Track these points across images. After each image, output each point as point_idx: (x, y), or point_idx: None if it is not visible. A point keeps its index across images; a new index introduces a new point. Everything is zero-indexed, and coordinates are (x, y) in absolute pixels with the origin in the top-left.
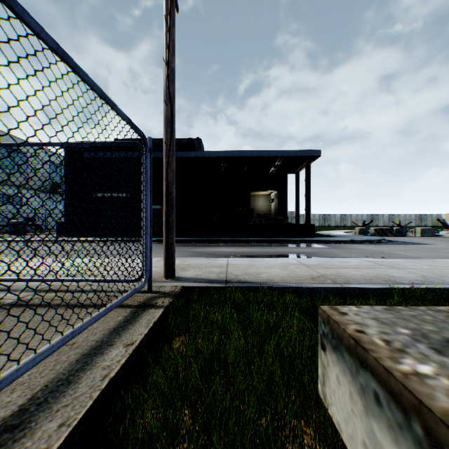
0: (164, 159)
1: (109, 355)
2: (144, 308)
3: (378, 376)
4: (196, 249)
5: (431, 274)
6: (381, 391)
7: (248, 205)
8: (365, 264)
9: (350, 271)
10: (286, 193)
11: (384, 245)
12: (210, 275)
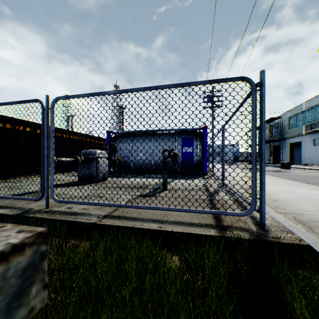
0: None
1: (151, 224)
2: (216, 227)
3: None
4: None
5: None
6: None
7: None
8: None
9: None
10: None
11: None
12: None
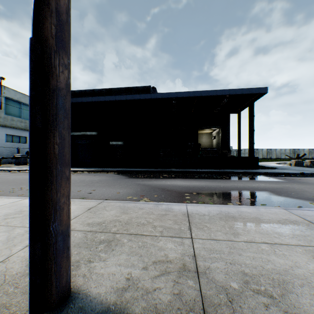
0: None
1: None
2: None
3: None
4: (149, 181)
5: None
6: None
7: (196, 141)
8: None
9: None
10: (228, 131)
11: None
12: (158, 287)
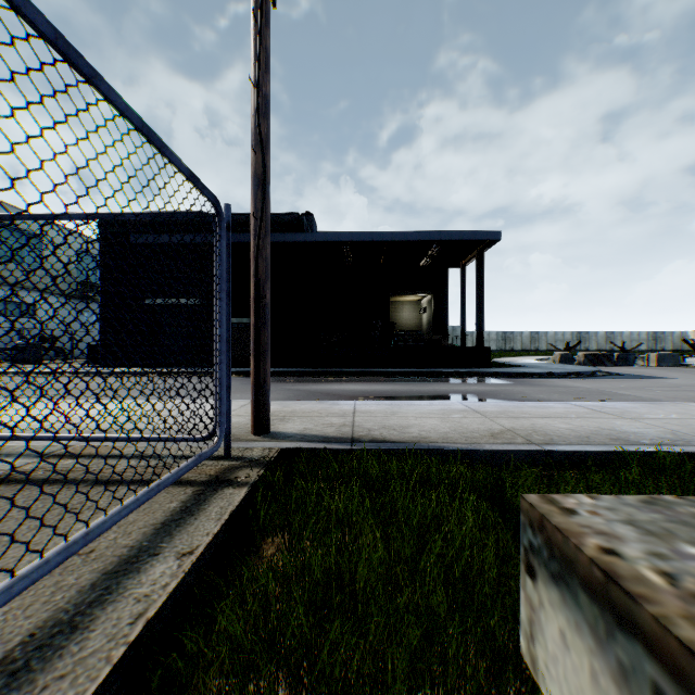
0: (252, 242)
1: (149, 574)
2: (217, 486)
3: (665, 656)
4: (305, 386)
5: (686, 428)
6: (672, 689)
7: (387, 318)
8: (576, 411)
9: (552, 422)
10: (446, 299)
11: (602, 380)
12: (326, 429)
